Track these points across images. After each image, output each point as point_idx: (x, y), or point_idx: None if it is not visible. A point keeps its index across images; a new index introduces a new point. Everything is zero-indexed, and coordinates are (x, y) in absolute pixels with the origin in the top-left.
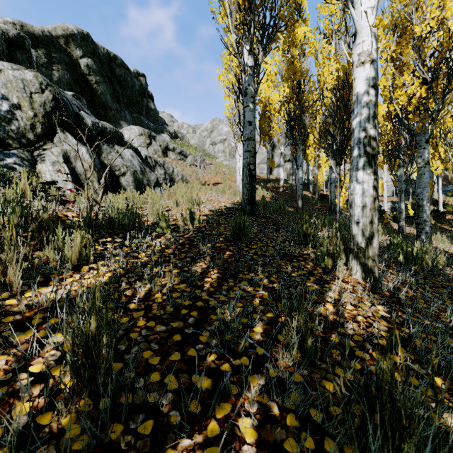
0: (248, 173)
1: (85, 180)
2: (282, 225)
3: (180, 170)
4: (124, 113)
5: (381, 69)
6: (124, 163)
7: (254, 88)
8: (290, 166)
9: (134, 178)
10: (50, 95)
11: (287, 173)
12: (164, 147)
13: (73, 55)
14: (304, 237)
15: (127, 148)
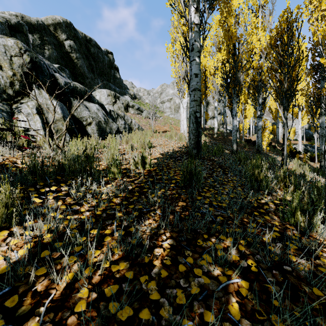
0: (195, 120)
1: (55, 129)
2: (227, 167)
3: (137, 121)
4: (97, 81)
5: (312, 27)
6: (91, 115)
7: (200, 44)
8: (220, 118)
9: (98, 126)
10: (28, 58)
11: (218, 123)
12: (126, 105)
13: (60, 38)
14: (256, 182)
15: (94, 103)
